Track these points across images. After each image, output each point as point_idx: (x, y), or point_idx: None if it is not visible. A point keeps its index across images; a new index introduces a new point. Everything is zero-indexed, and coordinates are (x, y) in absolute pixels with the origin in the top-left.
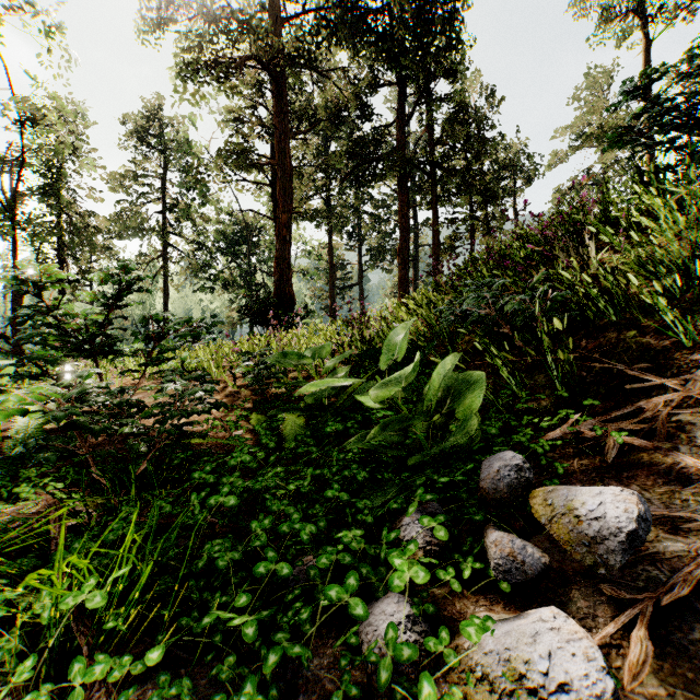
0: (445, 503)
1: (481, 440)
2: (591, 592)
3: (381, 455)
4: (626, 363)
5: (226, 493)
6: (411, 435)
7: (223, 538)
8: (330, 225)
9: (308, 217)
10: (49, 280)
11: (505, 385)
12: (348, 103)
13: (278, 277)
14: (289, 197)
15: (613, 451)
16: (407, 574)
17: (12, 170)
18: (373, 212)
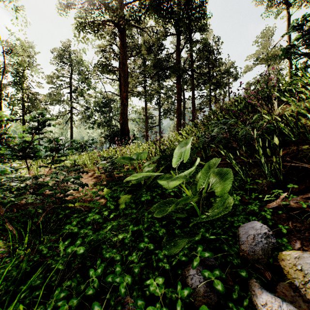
0: (212, 249)
1: None
2: None
3: (173, 218)
4: (305, 163)
5: (78, 245)
6: (189, 204)
7: (72, 278)
8: (146, 99)
9: (136, 95)
10: None
11: (237, 174)
12: (153, 43)
13: (121, 121)
14: (126, 85)
15: None
16: None
17: (0, 72)
18: (165, 93)
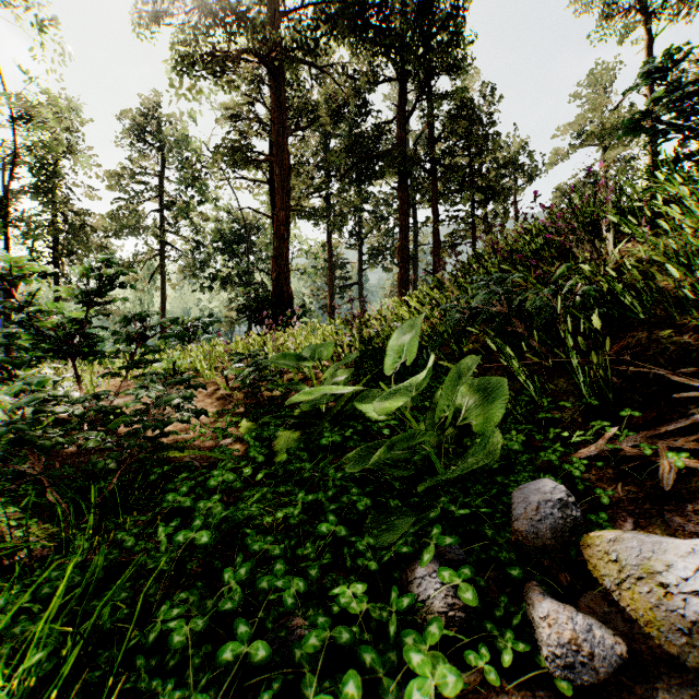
0: (464, 538)
1: (500, 455)
2: (687, 696)
3: (385, 478)
4: (663, 367)
5: (198, 528)
6: (420, 451)
7: (190, 589)
8: (329, 224)
9: (307, 215)
10: (19, 274)
11: (523, 391)
12: (347, 99)
13: (276, 275)
14: (287, 194)
15: (669, 476)
16: (431, 681)
17: (5, 166)
18: (372, 211)
